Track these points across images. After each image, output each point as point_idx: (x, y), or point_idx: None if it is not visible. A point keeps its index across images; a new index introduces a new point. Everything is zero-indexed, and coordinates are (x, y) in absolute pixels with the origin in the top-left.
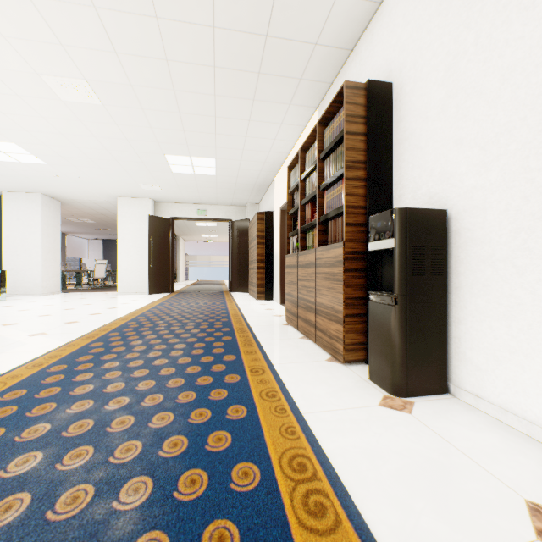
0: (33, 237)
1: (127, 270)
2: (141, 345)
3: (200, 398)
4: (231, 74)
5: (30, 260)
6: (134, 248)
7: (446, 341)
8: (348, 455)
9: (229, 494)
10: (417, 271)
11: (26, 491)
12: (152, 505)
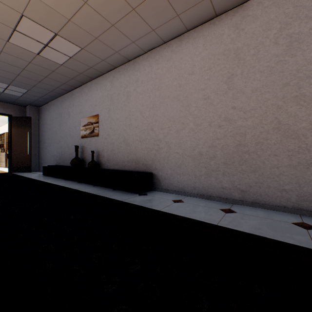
0: None
1: None
2: None
3: None
4: None
5: None
6: None
7: None
8: None
9: None
10: None
11: None
12: None
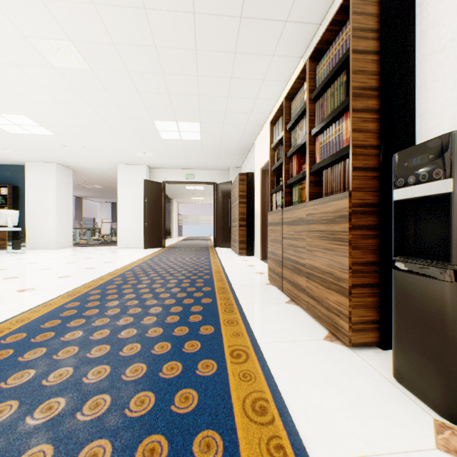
0: (49, 200)
1: (126, 228)
2: (116, 308)
3: (158, 408)
4: (212, 22)
5: (47, 219)
6: (131, 208)
7: None
8: None
9: None
10: None
11: None
12: None
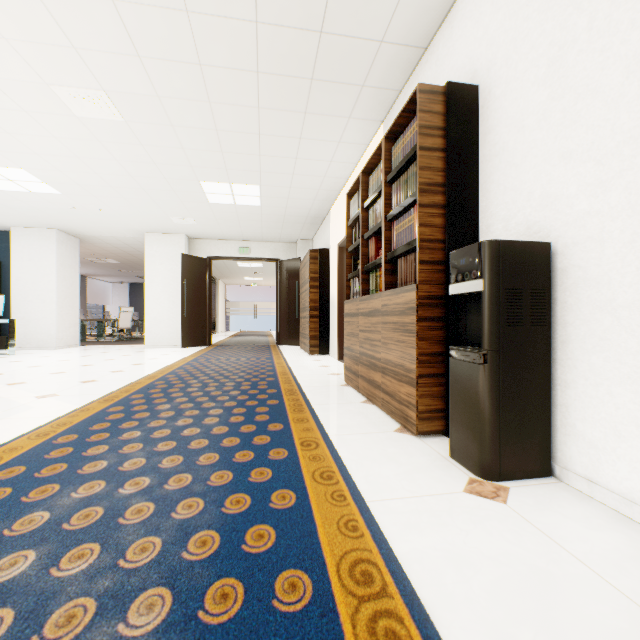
0: (47, 280)
1: (156, 319)
2: (169, 411)
3: (237, 480)
4: (278, 82)
5: (43, 307)
6: (164, 293)
7: (550, 410)
8: (427, 560)
9: (270, 616)
10: (513, 320)
11: (9, 606)
12: (169, 629)
